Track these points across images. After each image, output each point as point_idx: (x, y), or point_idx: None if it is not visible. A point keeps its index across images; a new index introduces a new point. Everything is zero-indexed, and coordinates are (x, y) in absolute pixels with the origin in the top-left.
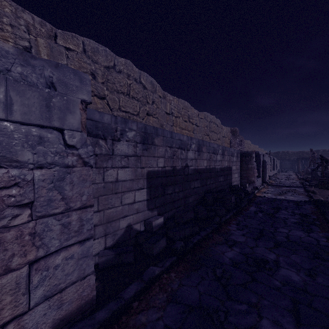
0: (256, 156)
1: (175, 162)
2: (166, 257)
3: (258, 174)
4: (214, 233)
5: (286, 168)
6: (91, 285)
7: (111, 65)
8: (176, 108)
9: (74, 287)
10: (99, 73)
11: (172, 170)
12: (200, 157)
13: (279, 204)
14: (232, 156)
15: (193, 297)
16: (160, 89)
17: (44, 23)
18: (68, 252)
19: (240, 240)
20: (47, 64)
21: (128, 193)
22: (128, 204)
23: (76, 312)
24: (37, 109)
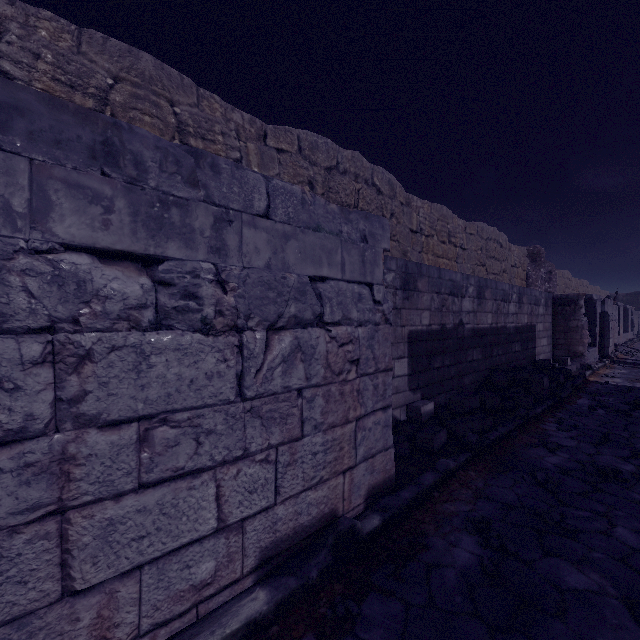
0: (585, 304)
1: (444, 317)
2: (452, 454)
3: (591, 340)
4: (519, 432)
5: None
6: (391, 460)
7: (333, 165)
8: (427, 221)
9: (380, 457)
10: (319, 180)
11: (440, 331)
12: (481, 307)
13: None
14: (536, 304)
15: (509, 497)
16: (401, 190)
17: (254, 120)
18: (374, 418)
19: (568, 444)
20: (358, 216)
21: None
22: None
23: (381, 486)
24: (356, 266)
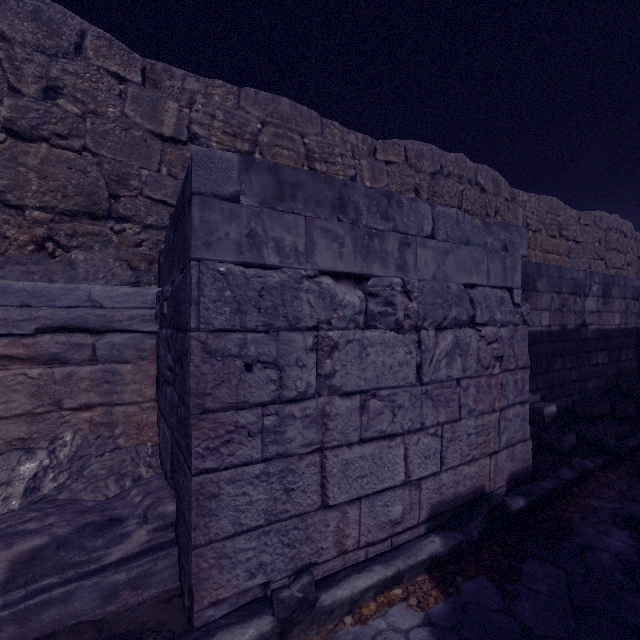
0: None
1: (565, 318)
2: (585, 456)
3: None
4: None
5: None
6: (528, 452)
7: (438, 169)
8: (534, 215)
9: (518, 447)
10: (424, 186)
11: (560, 332)
12: (606, 307)
13: None
14: None
15: None
16: (506, 186)
17: (366, 138)
18: (513, 411)
19: None
20: (498, 227)
21: None
22: None
23: (520, 473)
24: (499, 273)
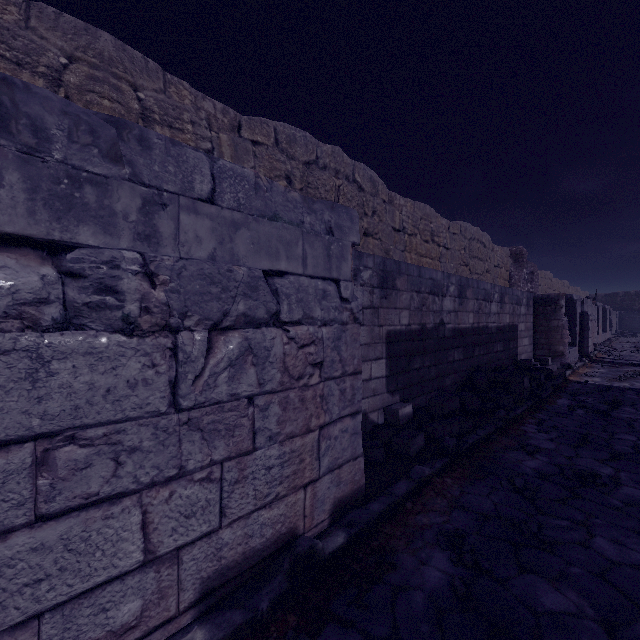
0: (566, 304)
1: (425, 317)
2: (429, 459)
3: (572, 340)
4: (499, 435)
5: (634, 328)
6: (360, 470)
7: (312, 159)
8: (410, 220)
9: (347, 467)
10: (297, 175)
11: (420, 331)
12: (462, 307)
13: (619, 397)
14: (518, 304)
15: (485, 506)
16: (384, 188)
17: (227, 110)
18: (341, 425)
19: (547, 446)
20: (323, 206)
21: (363, 364)
22: (363, 381)
23: (349, 498)
24: (321, 260)
